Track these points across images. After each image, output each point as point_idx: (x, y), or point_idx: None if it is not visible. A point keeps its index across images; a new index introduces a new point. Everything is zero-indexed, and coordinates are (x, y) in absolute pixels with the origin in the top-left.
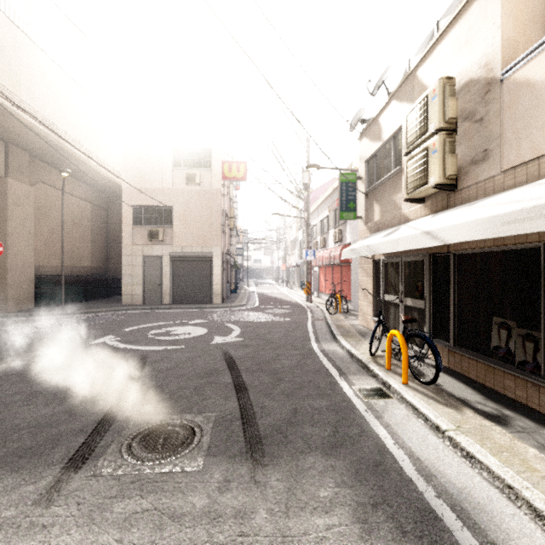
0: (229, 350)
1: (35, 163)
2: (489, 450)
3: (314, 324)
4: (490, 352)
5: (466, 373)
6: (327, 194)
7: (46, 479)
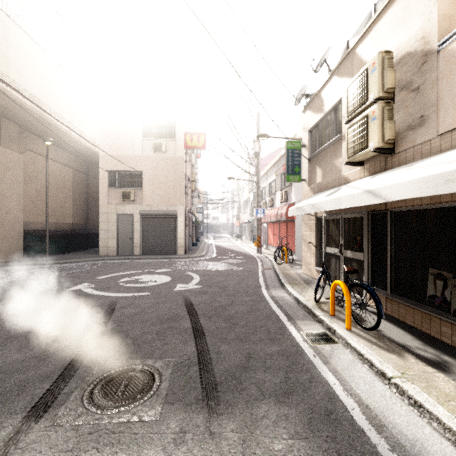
0: (189, 296)
1: (24, 133)
2: (436, 399)
3: (264, 272)
4: (426, 301)
5: (403, 319)
6: (274, 161)
7: (6, 429)
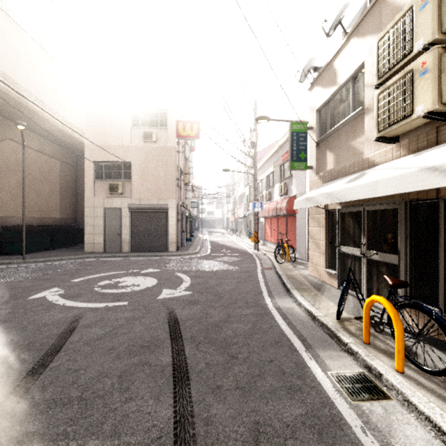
0: (175, 308)
1: (2, 120)
2: None
3: (264, 273)
4: None
5: None
6: (273, 151)
7: None
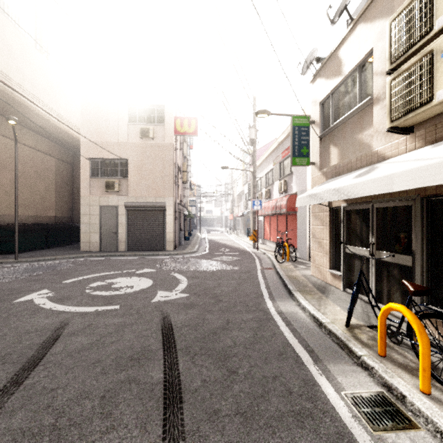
0: (170, 312)
1: None
2: None
3: (264, 273)
4: None
5: None
6: (272, 148)
7: None
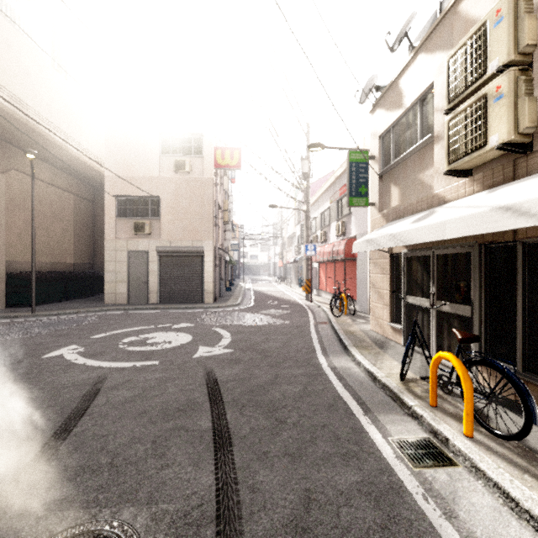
0: (214, 368)
1: (7, 147)
2: None
3: (318, 328)
4: None
5: None
6: (328, 184)
7: None
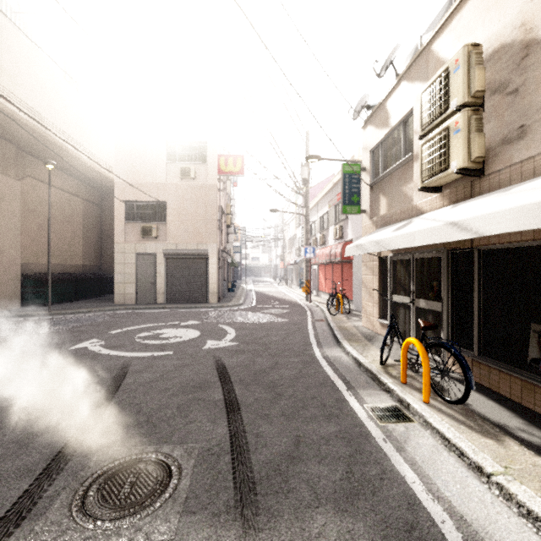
0: (222, 357)
1: (22, 156)
2: None
3: (315, 325)
4: (528, 365)
5: (495, 388)
6: (327, 189)
7: None
